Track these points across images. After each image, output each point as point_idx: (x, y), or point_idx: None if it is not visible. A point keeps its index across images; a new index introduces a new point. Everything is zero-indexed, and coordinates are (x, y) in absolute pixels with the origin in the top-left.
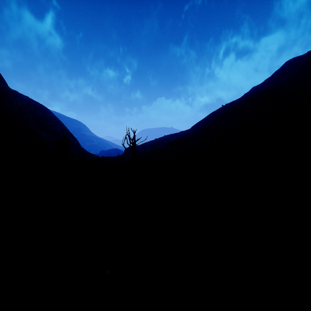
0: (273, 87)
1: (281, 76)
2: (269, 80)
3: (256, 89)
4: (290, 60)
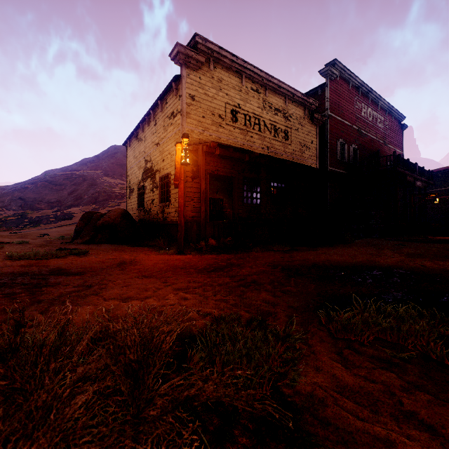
0: (88, 173)
1: (105, 158)
2: (97, 159)
3: (85, 162)
4: (113, 146)
